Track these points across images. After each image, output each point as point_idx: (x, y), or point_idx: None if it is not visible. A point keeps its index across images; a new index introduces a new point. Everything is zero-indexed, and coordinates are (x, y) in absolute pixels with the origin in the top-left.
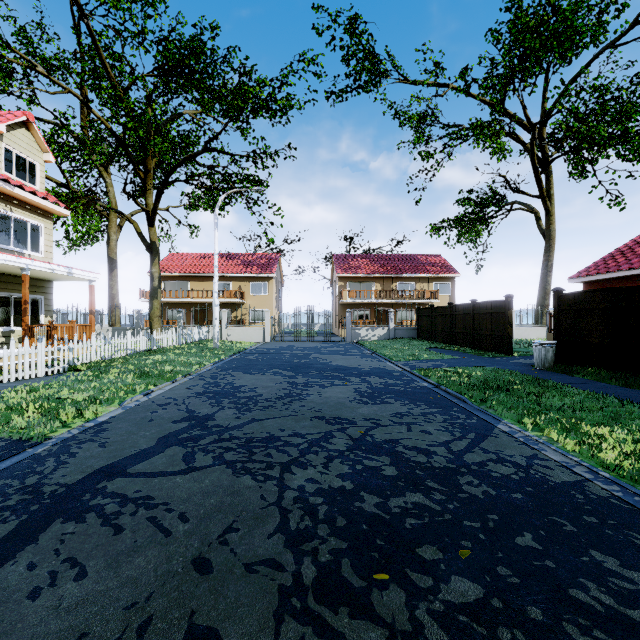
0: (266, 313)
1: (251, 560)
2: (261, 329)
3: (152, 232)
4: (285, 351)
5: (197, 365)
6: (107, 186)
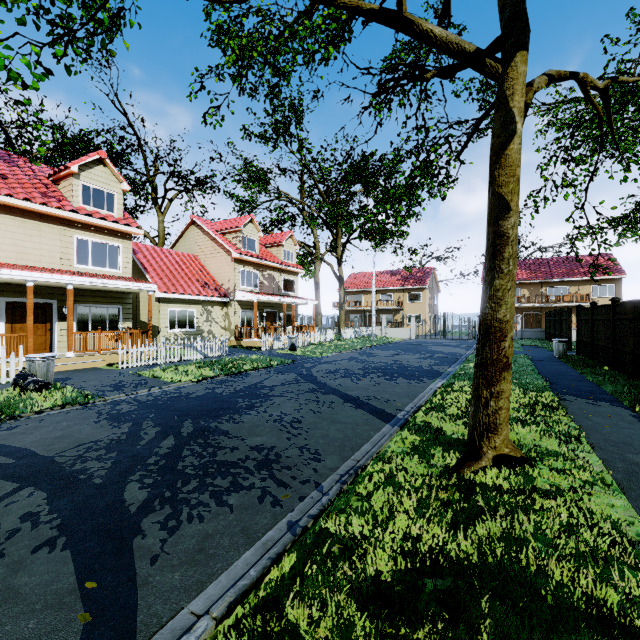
0: (412, 318)
1: (355, 367)
2: (409, 329)
3: (340, 270)
4: (415, 343)
5: (360, 346)
6: (314, 236)
